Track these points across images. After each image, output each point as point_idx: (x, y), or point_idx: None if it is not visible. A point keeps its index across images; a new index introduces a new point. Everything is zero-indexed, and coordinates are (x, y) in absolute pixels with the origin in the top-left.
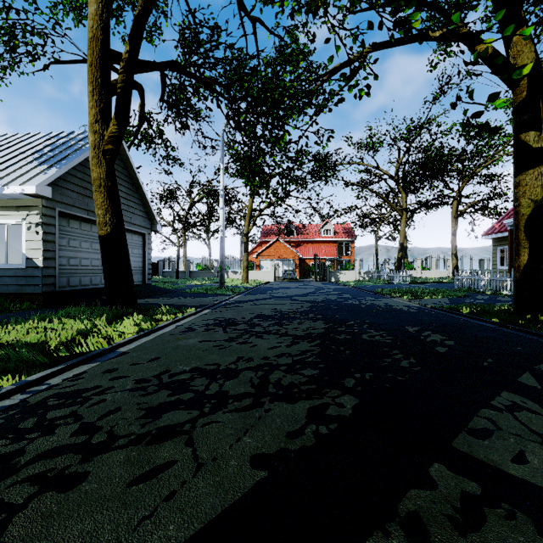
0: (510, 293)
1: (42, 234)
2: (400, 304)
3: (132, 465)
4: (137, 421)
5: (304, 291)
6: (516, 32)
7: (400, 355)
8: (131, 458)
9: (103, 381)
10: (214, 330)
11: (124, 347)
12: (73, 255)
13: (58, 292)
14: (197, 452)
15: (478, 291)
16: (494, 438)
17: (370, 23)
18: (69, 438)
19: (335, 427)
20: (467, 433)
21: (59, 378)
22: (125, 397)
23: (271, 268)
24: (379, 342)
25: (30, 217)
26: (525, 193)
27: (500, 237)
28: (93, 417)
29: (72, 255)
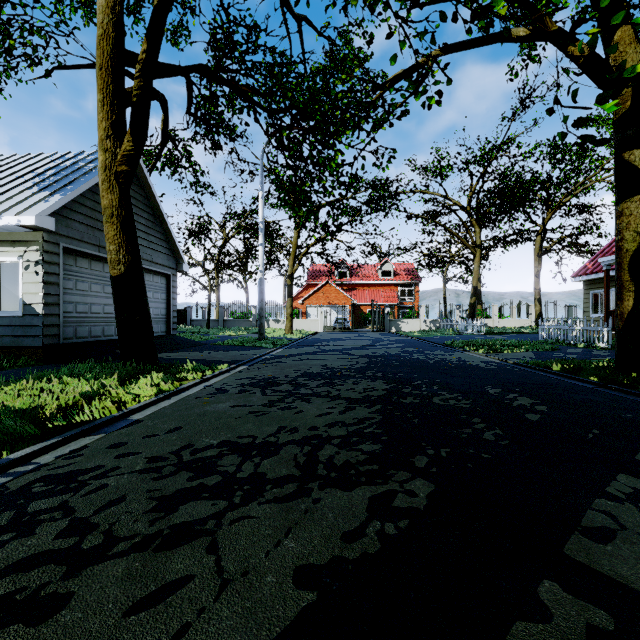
0: (607, 346)
1: (43, 275)
2: (475, 359)
3: (133, 582)
4: (146, 516)
5: (359, 343)
6: (618, 29)
7: (481, 425)
8: (133, 572)
9: (106, 459)
10: (250, 392)
11: (138, 413)
12: (81, 300)
13: (63, 344)
14: (222, 563)
15: (569, 343)
16: (618, 541)
17: (442, 13)
18: (52, 541)
19: (406, 524)
20: (582, 535)
21: (52, 455)
22: (133, 481)
23: (320, 316)
24: (454, 407)
25: (29, 254)
26: (630, 225)
27: (593, 278)
28: (88, 509)
29: (80, 300)
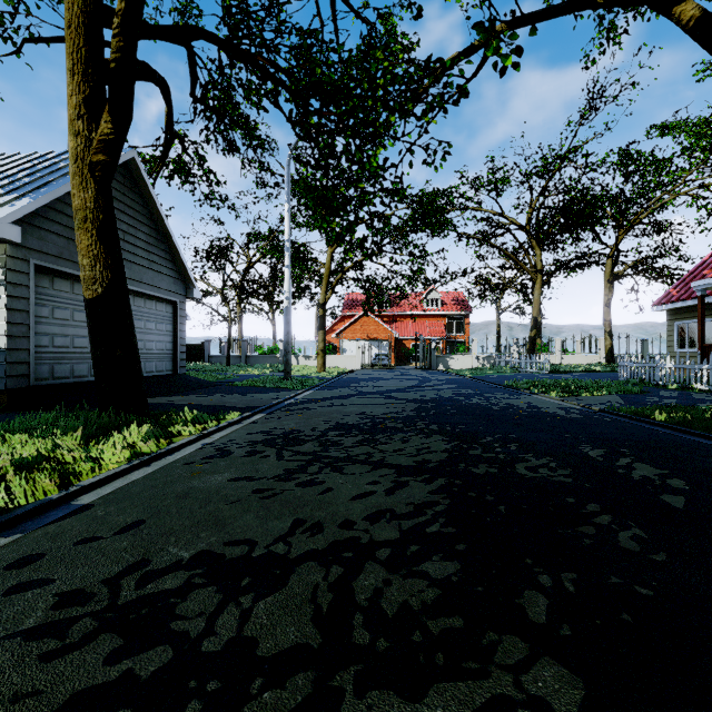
0: (707, 388)
1: (6, 299)
2: (549, 404)
3: None
4: None
5: (403, 384)
6: None
7: (606, 517)
8: None
9: None
10: (261, 454)
11: (91, 493)
12: (60, 332)
13: (33, 387)
14: None
15: (656, 384)
16: None
17: None
18: None
19: None
20: None
21: None
22: None
23: (357, 351)
24: (551, 482)
25: None
26: None
27: (679, 307)
28: None
29: (59, 332)
